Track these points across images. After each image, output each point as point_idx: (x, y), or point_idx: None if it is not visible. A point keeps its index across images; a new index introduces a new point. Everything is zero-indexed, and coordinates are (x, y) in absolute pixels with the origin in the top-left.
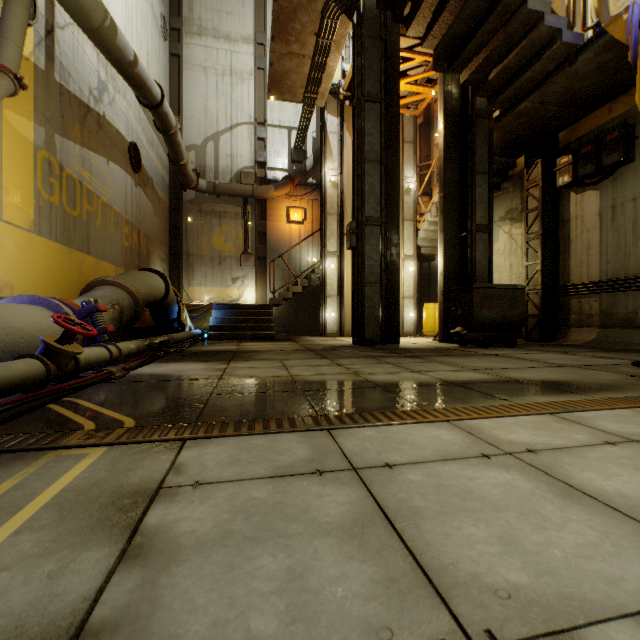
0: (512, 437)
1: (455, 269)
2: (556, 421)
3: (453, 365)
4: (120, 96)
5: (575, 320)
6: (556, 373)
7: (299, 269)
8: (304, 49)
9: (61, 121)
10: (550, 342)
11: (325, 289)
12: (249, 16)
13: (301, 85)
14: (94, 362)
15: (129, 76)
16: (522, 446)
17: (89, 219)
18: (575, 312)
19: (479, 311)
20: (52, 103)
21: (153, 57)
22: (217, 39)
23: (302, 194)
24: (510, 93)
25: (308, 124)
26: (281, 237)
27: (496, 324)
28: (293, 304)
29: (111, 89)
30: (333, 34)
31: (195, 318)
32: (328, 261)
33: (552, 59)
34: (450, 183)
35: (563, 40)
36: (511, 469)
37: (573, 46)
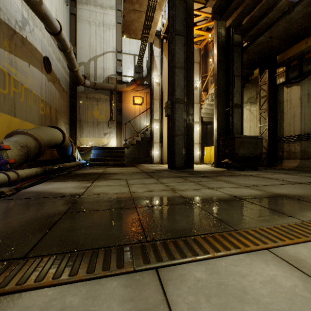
0: None
1: (223, 128)
2: None
3: (231, 183)
4: (37, 29)
5: (286, 155)
6: (300, 189)
7: (139, 129)
8: (141, 7)
9: None
10: (273, 167)
11: (153, 139)
12: None
13: (140, 29)
14: None
15: (37, 11)
16: None
17: (15, 96)
18: (286, 151)
19: (238, 150)
20: None
21: (59, 12)
22: (96, 6)
23: (141, 89)
24: (254, 32)
25: (144, 52)
26: (130, 112)
27: (247, 157)
28: (136, 147)
29: (31, 24)
30: None
31: (83, 154)
32: (154, 124)
33: (279, 11)
34: (220, 81)
35: None
36: None
37: (291, 3)
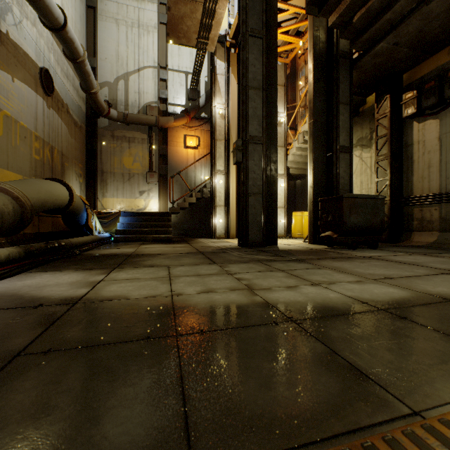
0: None
1: (322, 183)
2: None
3: (347, 272)
4: (29, 22)
5: (417, 225)
6: None
7: (194, 185)
8: None
9: None
10: (397, 243)
11: (215, 200)
12: None
13: (195, 30)
14: None
15: None
16: None
17: None
18: (417, 219)
19: (348, 217)
20: None
21: (68, 2)
22: None
23: (196, 125)
24: (370, 34)
25: (201, 67)
26: (179, 159)
27: (362, 229)
28: (189, 212)
29: (17, 12)
30: None
31: (106, 223)
32: (217, 177)
33: None
34: (318, 111)
35: None
36: None
37: None
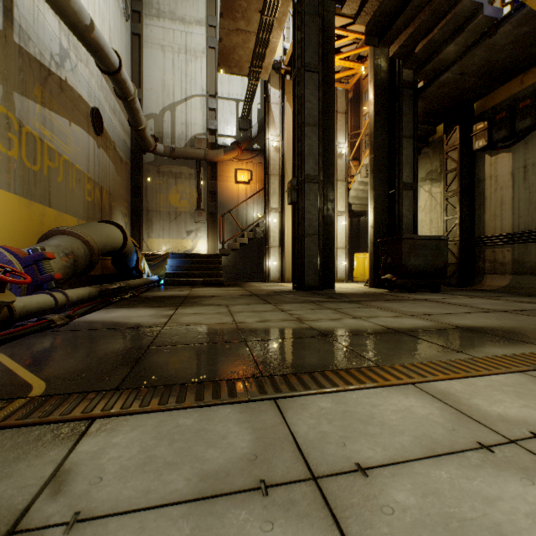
0: (500, 410)
1: (384, 222)
2: (535, 383)
3: (391, 310)
4: (82, 64)
5: (489, 268)
6: (493, 319)
7: (245, 223)
8: (250, 26)
9: (20, 80)
10: (467, 287)
11: (268, 241)
12: (202, 2)
13: (247, 60)
14: (35, 310)
15: (86, 40)
16: (522, 427)
17: (50, 174)
18: (489, 261)
19: (407, 260)
20: (10, 62)
21: (115, 34)
22: (173, 21)
23: (248, 158)
24: (434, 65)
25: (253, 96)
26: (230, 195)
27: (422, 271)
28: (240, 254)
29: (73, 57)
30: (275, 12)
31: (153, 266)
32: (271, 216)
33: (473, 32)
34: (379, 146)
35: (484, 14)
36: (535, 476)
37: (493, 20)
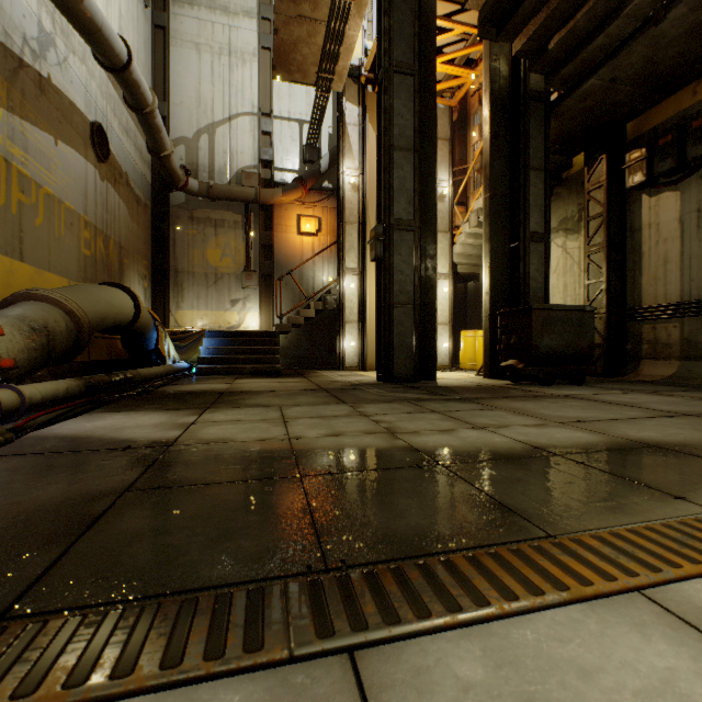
0: None
1: (504, 288)
2: None
3: (527, 414)
4: (76, 59)
5: (648, 350)
6: (689, 429)
7: (312, 290)
8: (317, 11)
9: None
10: (617, 377)
11: (343, 313)
12: None
13: (314, 61)
14: None
15: (73, 14)
16: None
17: (23, 213)
18: (648, 341)
19: (540, 339)
20: None
21: (129, 23)
22: (212, 10)
23: (316, 200)
24: (574, 67)
25: (323, 114)
26: (291, 251)
27: (560, 355)
28: (305, 332)
29: (61, 46)
30: None
31: (182, 348)
32: (347, 279)
33: (632, 18)
34: (498, 181)
35: None
36: None
37: None
